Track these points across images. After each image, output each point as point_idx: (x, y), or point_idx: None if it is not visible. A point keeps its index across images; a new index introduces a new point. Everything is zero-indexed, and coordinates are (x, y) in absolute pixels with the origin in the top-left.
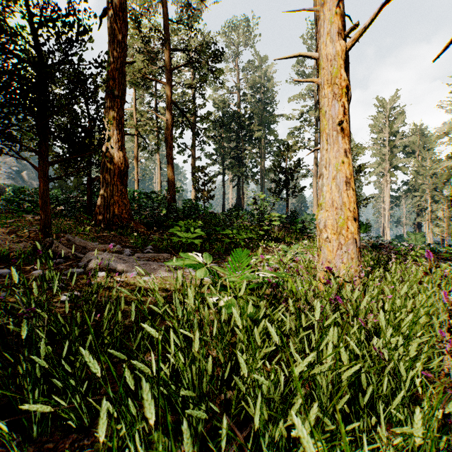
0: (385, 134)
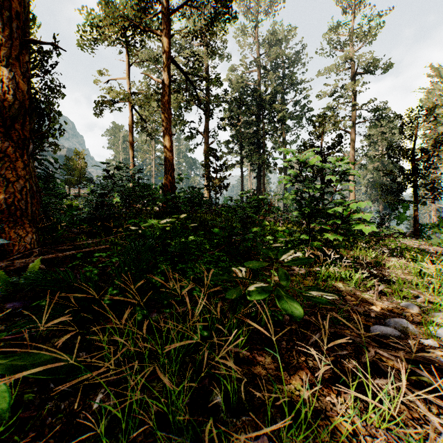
0: (441, 109)
